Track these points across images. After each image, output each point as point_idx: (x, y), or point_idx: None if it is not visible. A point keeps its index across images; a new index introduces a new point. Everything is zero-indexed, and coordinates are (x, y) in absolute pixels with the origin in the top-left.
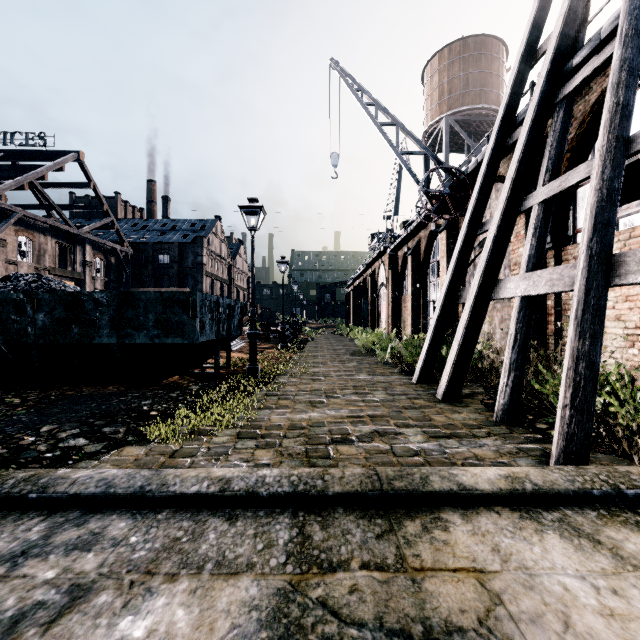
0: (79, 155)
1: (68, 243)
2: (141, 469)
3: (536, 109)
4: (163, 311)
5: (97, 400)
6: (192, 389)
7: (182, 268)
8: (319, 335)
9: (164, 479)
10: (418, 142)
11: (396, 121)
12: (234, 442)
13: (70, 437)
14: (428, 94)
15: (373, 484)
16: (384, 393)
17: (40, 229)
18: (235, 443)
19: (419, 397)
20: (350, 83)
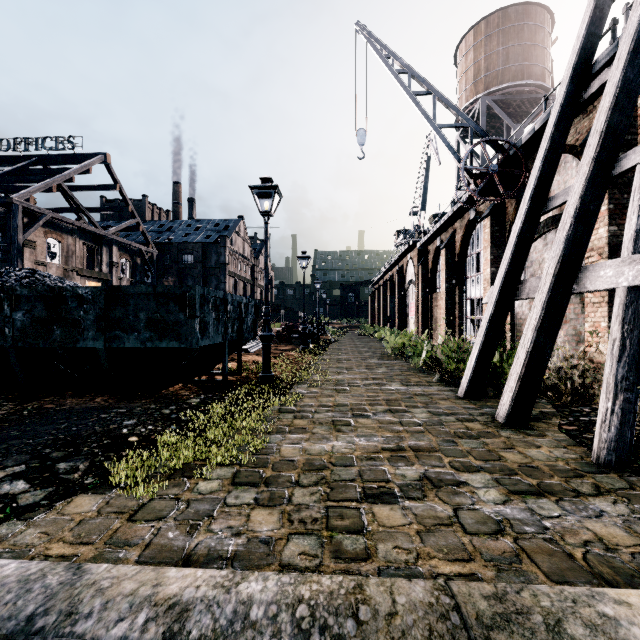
0: (105, 157)
1: (95, 244)
2: (55, 564)
3: (636, 37)
4: (156, 309)
5: (72, 418)
6: (191, 403)
7: (205, 268)
8: (343, 336)
9: (76, 599)
10: (459, 113)
11: (433, 90)
12: (226, 492)
13: (7, 479)
14: (462, 74)
15: (455, 639)
16: (426, 411)
17: (68, 231)
18: (227, 494)
19: (473, 419)
20: (379, 49)
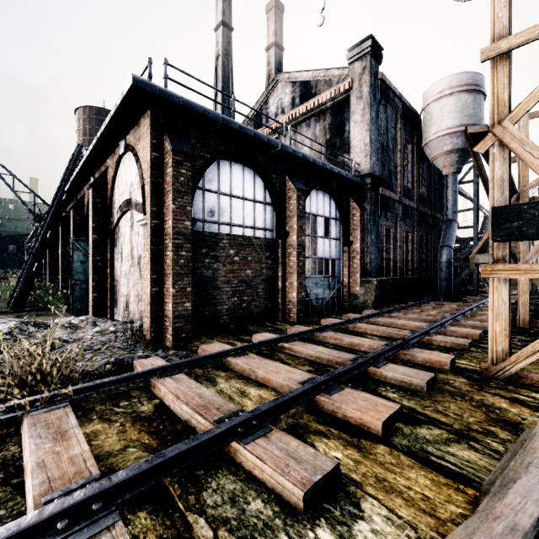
0: None
1: None
2: None
3: (51, 206)
4: None
5: None
6: None
7: None
8: None
9: None
10: (28, 187)
11: (13, 174)
12: None
13: None
14: (77, 129)
15: None
16: None
17: None
18: None
19: None
20: None
